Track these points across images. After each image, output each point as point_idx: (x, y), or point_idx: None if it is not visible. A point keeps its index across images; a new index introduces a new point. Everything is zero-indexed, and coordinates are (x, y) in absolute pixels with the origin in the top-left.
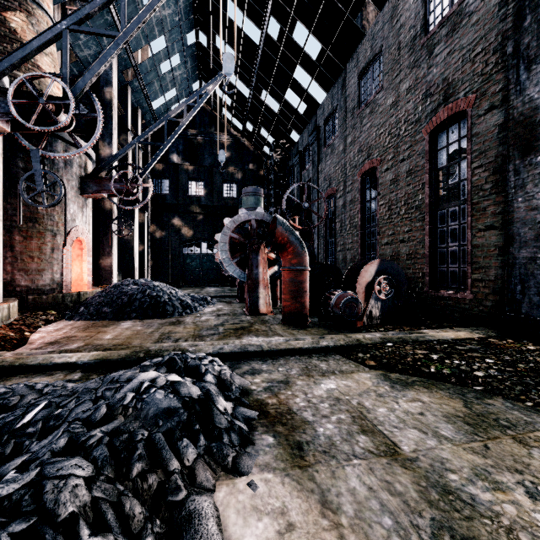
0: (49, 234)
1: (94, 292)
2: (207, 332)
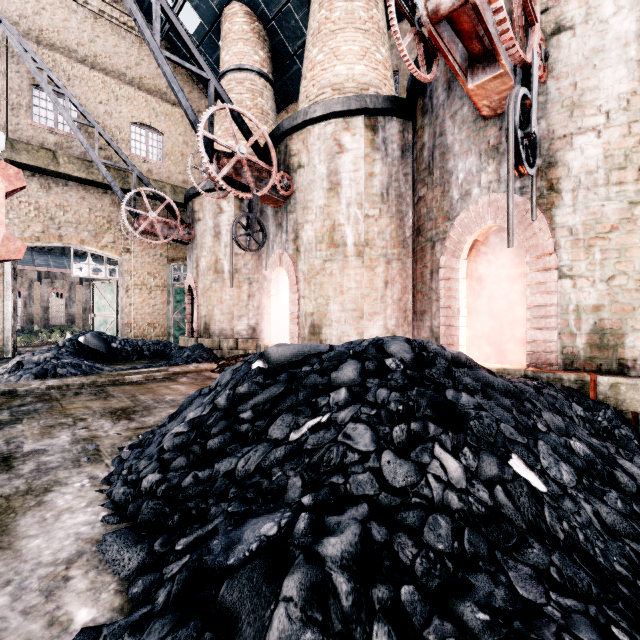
0: (429, 246)
1: (522, 376)
2: (37, 406)
